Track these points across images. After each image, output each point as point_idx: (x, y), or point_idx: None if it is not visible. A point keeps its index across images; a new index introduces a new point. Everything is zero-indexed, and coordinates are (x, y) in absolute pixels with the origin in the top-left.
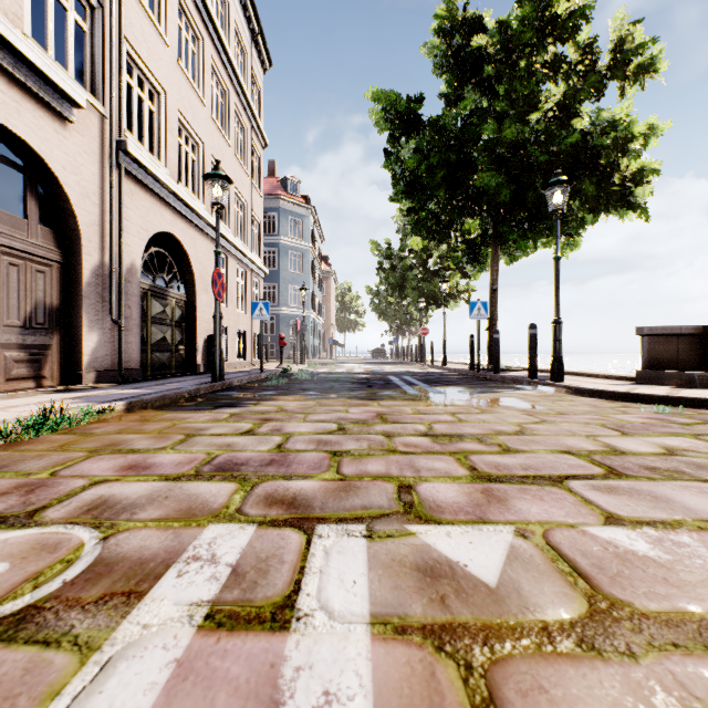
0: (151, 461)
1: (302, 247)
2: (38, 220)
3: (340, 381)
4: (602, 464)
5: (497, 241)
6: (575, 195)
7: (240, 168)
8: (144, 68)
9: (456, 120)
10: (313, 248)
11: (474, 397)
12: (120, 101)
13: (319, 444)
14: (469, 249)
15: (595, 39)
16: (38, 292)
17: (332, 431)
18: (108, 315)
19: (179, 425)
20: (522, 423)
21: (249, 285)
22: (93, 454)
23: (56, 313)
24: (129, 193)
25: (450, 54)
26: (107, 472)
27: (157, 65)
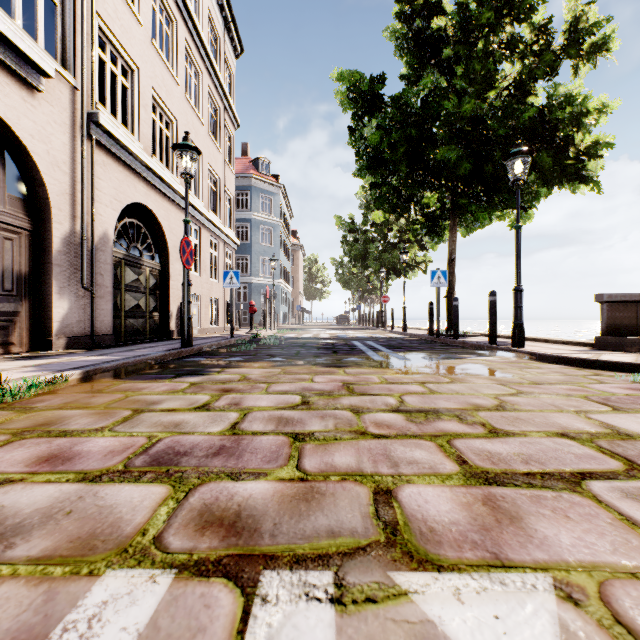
0: (77, 449)
1: (272, 222)
2: (5, 188)
3: (306, 346)
4: (614, 453)
5: (455, 214)
6: (531, 168)
7: (213, 146)
8: (117, 44)
9: (417, 97)
10: (283, 223)
11: (439, 364)
12: (91, 74)
13: (279, 423)
14: (428, 222)
15: (550, 19)
16: (5, 259)
17: (295, 406)
18: (80, 283)
19: (132, 397)
20: (499, 394)
21: (222, 256)
22: (16, 437)
23: (25, 280)
24: (102, 164)
25: (411, 36)
26: (16, 467)
27: (130, 43)
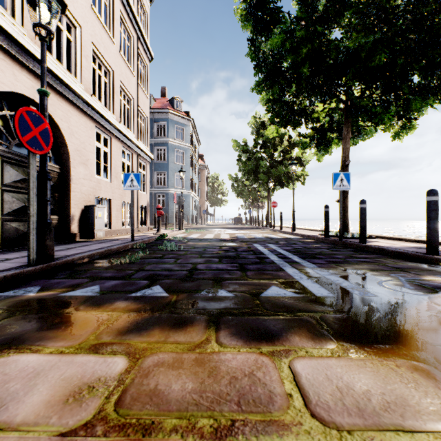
0: None
1: (184, 146)
2: None
3: (206, 253)
4: None
5: (348, 122)
6: None
7: (126, 67)
8: None
9: None
10: (192, 147)
11: None
12: None
13: None
14: (317, 134)
15: None
16: None
17: None
18: None
19: None
20: None
21: (135, 166)
22: None
23: None
24: None
25: None
26: None
27: None
